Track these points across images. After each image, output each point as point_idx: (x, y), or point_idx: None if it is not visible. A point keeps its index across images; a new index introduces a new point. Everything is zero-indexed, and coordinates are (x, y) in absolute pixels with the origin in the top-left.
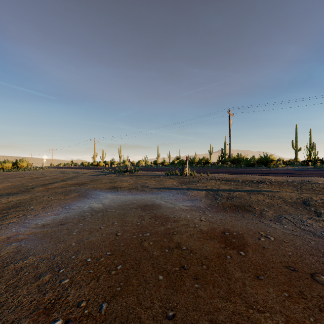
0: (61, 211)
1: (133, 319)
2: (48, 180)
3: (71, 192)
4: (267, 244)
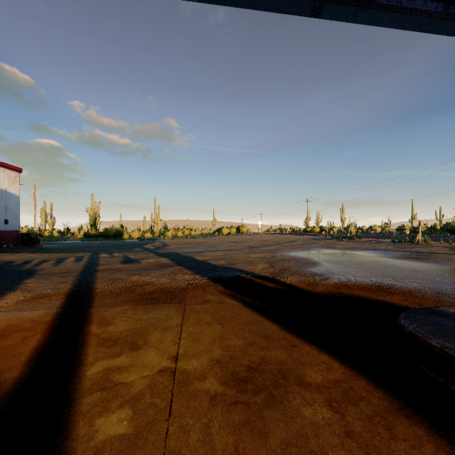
0: (300, 252)
1: (330, 262)
2: (275, 242)
3: (299, 247)
4: (396, 263)
